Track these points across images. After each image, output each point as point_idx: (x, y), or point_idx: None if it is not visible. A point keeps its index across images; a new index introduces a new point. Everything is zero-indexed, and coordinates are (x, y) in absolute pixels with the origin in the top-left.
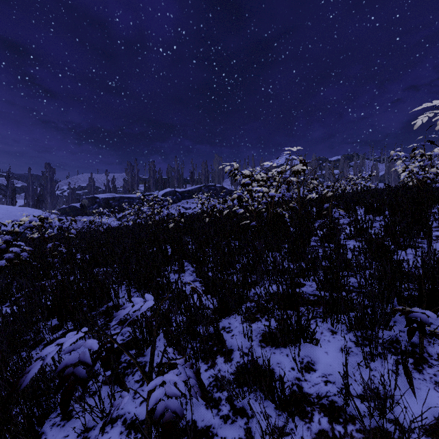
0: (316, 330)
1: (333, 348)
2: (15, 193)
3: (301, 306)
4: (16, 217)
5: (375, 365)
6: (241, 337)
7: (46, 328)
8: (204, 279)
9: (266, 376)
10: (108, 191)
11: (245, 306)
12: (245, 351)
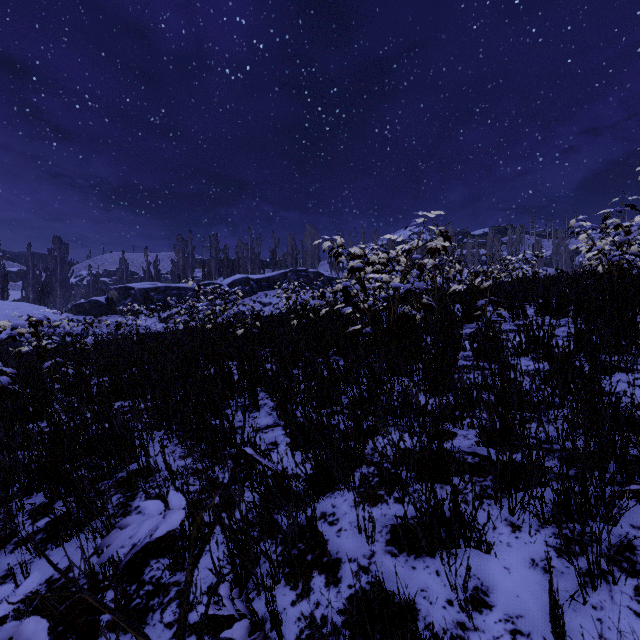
0: (488, 528)
1: (517, 560)
2: (7, 281)
3: (454, 474)
4: (7, 317)
5: (599, 598)
6: (354, 535)
7: (25, 511)
8: (290, 425)
9: (406, 631)
10: (148, 279)
11: (358, 473)
12: (363, 563)
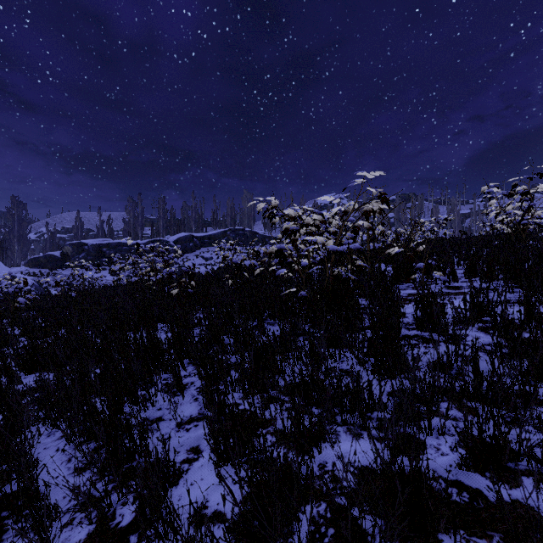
0: None
1: None
2: None
3: (442, 530)
4: None
5: None
6: None
7: None
8: (213, 436)
9: None
10: (101, 235)
11: (305, 515)
12: None
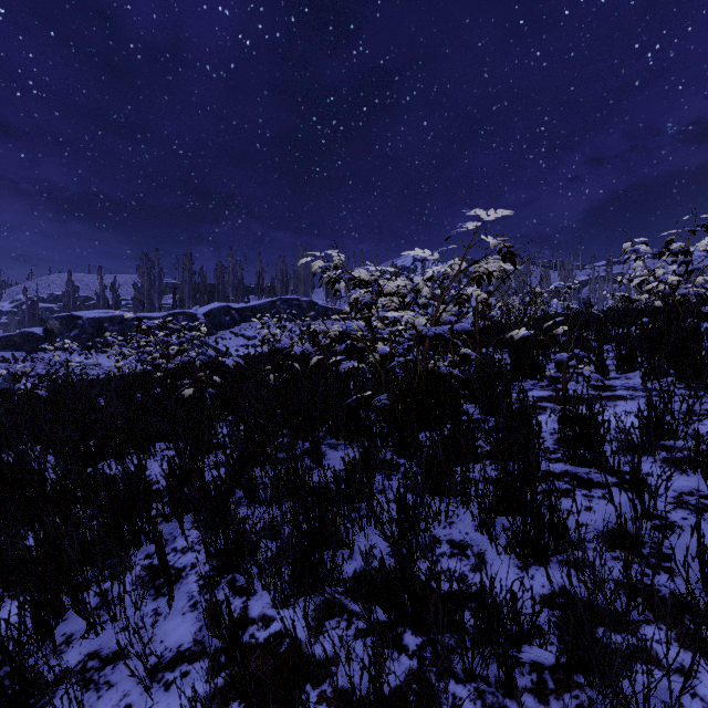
0: None
1: None
2: None
3: None
4: None
5: None
6: None
7: None
8: None
9: None
10: (102, 306)
11: None
12: None
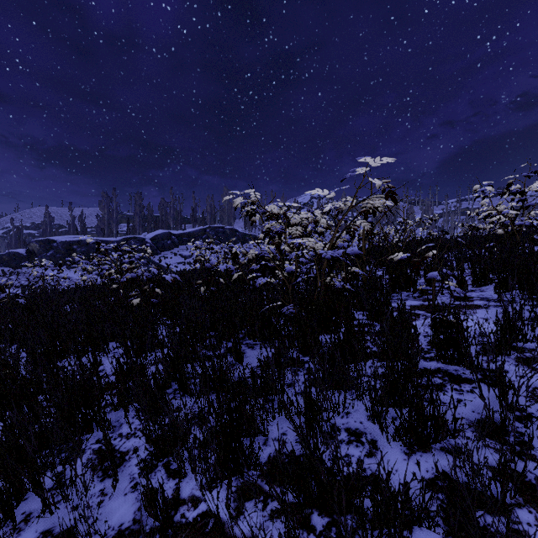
0: None
1: None
2: None
3: None
4: None
5: None
6: None
7: None
8: None
9: None
10: (72, 232)
11: None
12: None
